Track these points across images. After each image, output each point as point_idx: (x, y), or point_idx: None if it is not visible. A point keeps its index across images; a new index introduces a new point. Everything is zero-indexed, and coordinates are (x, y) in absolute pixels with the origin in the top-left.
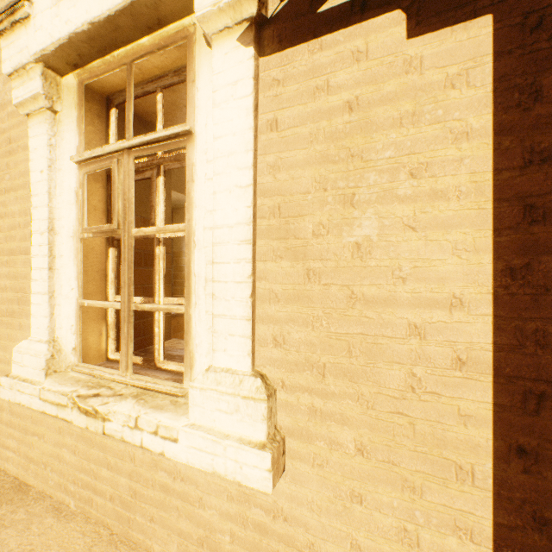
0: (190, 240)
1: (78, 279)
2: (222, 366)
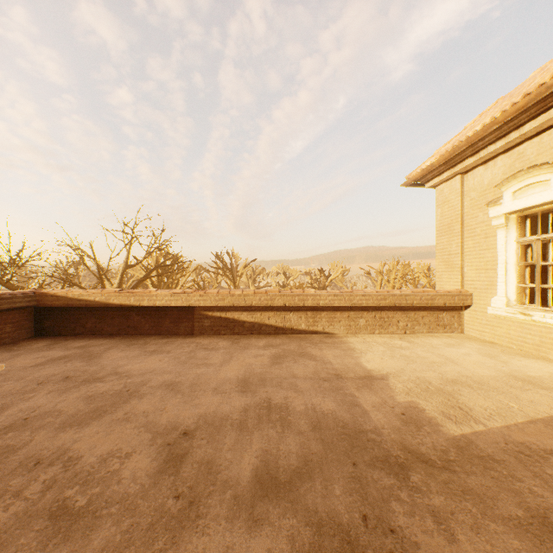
0: None
1: (515, 278)
2: None
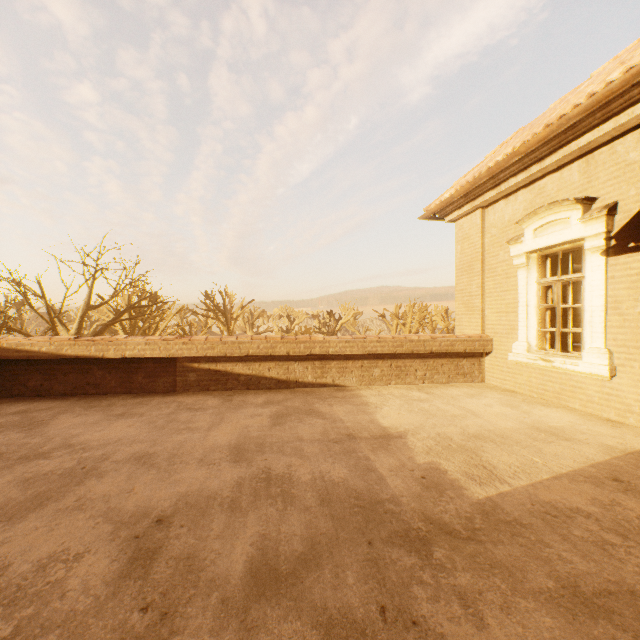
0: (582, 309)
1: (536, 322)
2: (594, 347)
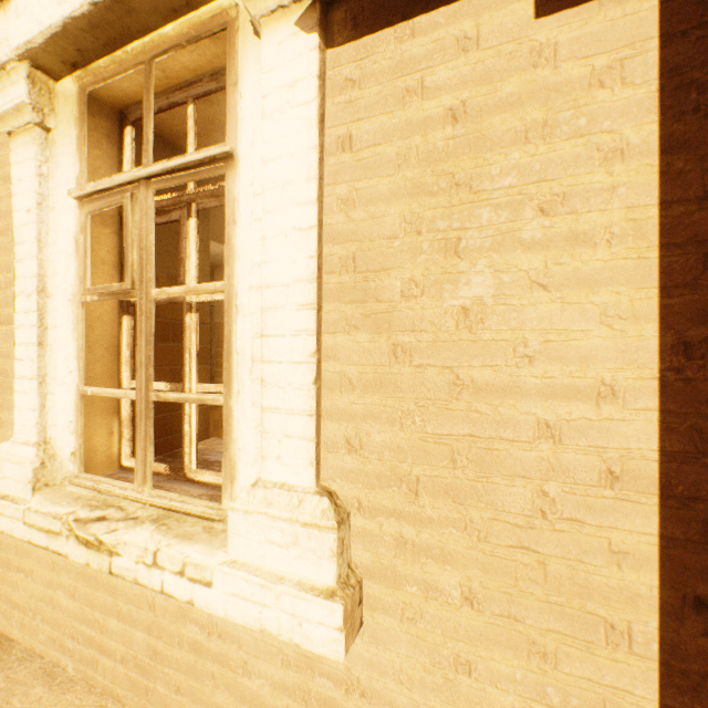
0: (230, 304)
1: (78, 359)
2: (274, 480)
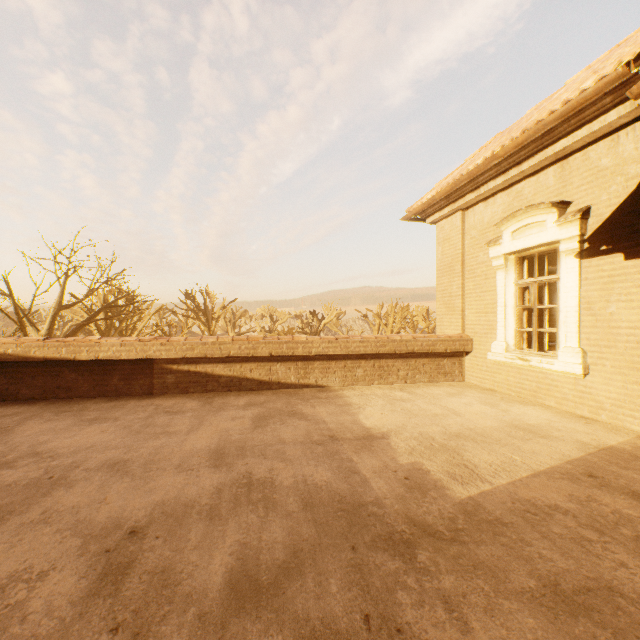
0: (558, 310)
1: (514, 322)
2: (568, 346)
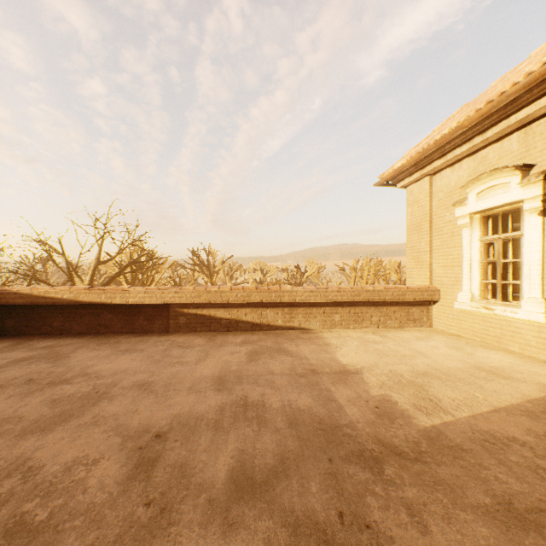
0: (521, 263)
1: (479, 274)
2: (531, 297)
